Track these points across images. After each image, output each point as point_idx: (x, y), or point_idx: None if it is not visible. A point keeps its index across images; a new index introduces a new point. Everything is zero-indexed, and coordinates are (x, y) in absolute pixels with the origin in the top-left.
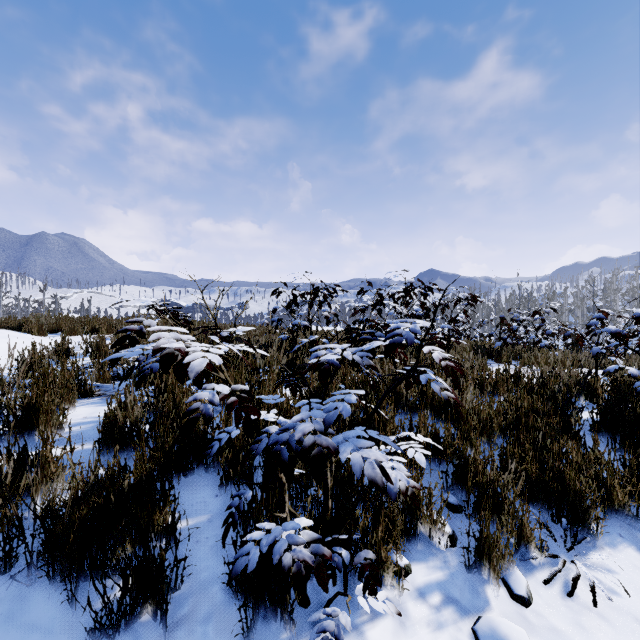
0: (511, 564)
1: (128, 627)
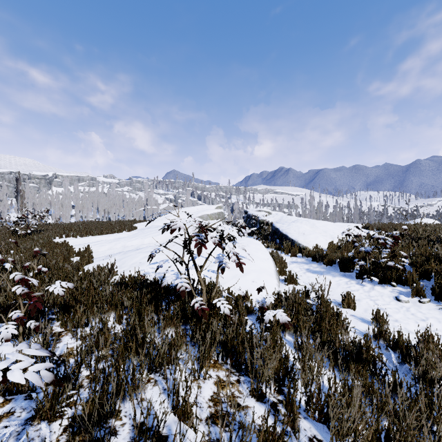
0: (428, 298)
1: (344, 273)
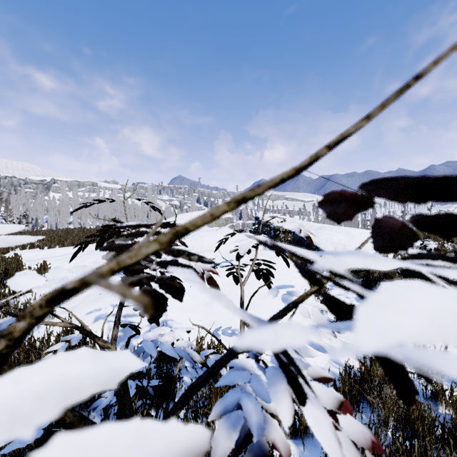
0: None
1: None
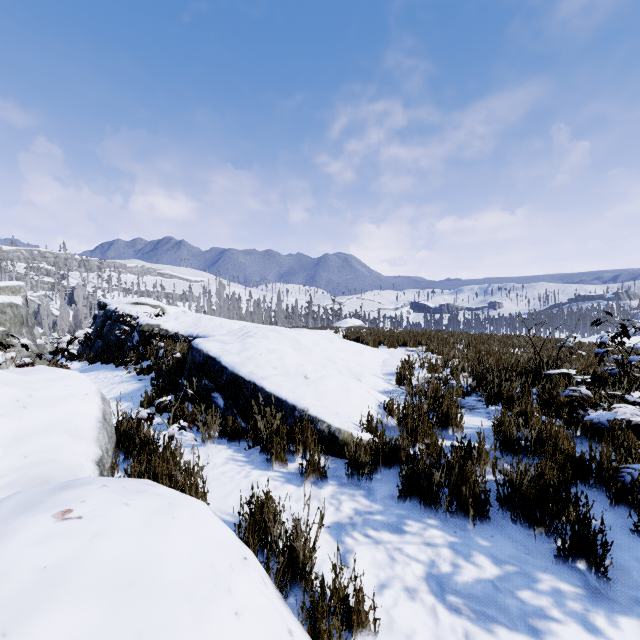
0: None
1: (576, 567)
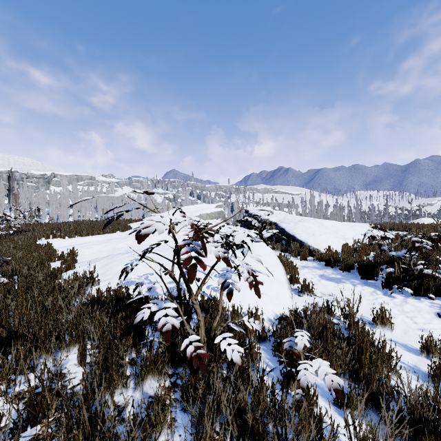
0: None
1: (366, 280)
